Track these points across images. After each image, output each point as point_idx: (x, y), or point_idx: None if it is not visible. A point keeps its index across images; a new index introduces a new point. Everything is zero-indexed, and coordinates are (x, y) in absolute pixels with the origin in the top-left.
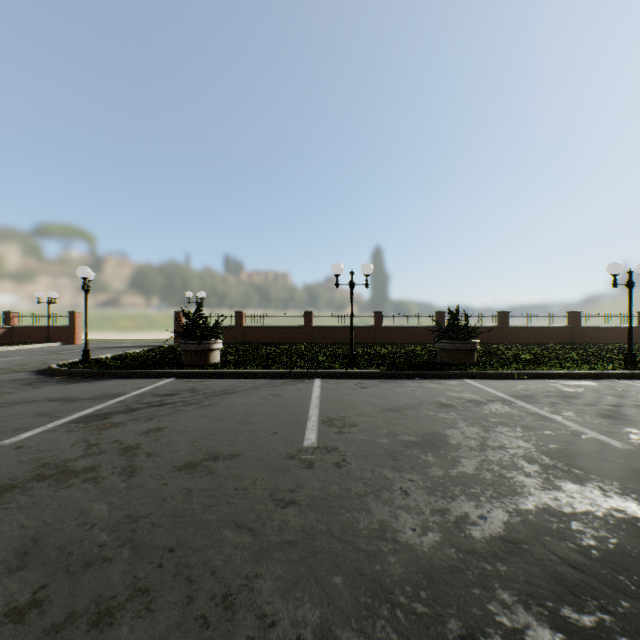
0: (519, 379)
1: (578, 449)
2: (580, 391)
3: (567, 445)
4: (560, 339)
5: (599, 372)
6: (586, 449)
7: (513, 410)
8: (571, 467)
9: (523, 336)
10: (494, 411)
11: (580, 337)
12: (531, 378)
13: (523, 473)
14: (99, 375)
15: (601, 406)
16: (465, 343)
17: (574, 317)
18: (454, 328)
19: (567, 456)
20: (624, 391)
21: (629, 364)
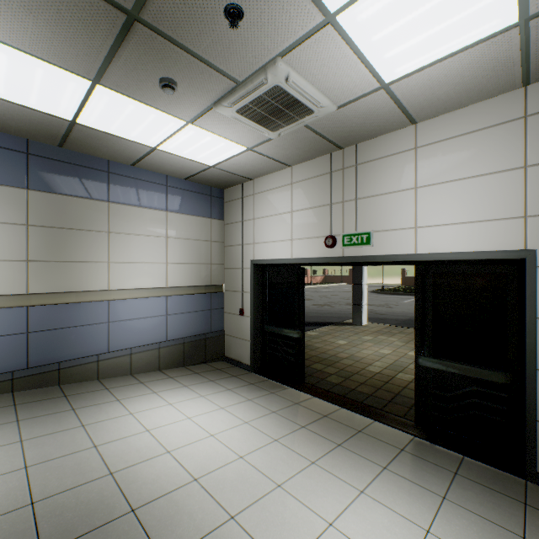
0: None
1: None
2: None
3: None
4: None
5: None
6: None
7: None
8: None
9: None
10: None
11: None
12: None
13: None
14: (395, 294)
15: None
16: None
17: None
18: None
19: None
20: None
21: None
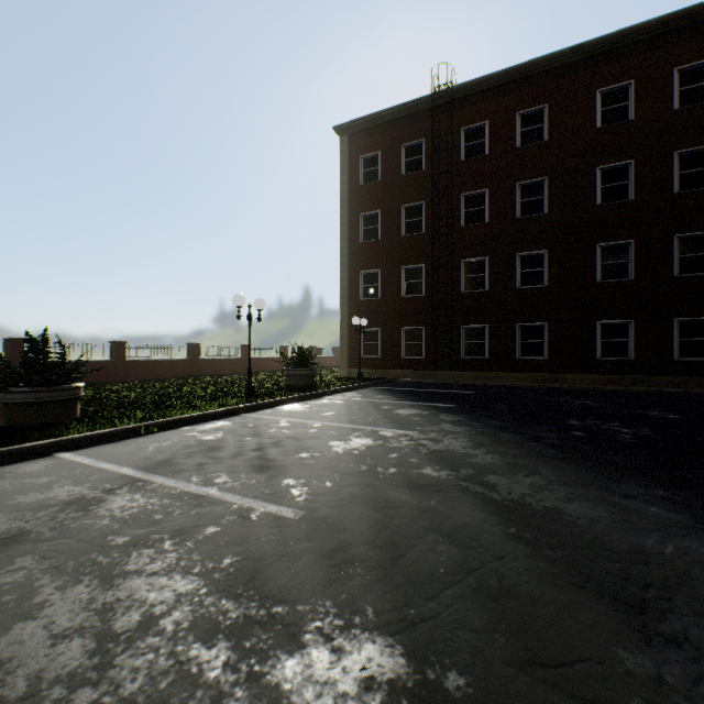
0: (149, 434)
1: (260, 548)
2: (222, 437)
3: (245, 547)
4: (182, 373)
5: (231, 408)
6: (268, 542)
7: (152, 499)
8: (270, 603)
9: (143, 371)
10: (120, 514)
11: (200, 369)
12: (164, 429)
13: (209, 696)
14: None
15: (249, 454)
16: (61, 390)
17: (195, 349)
18: (40, 366)
19: (255, 576)
20: (257, 427)
21: (250, 395)
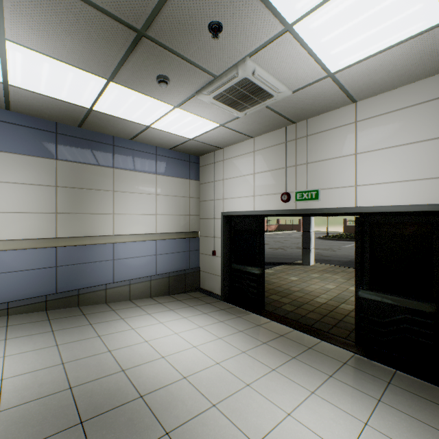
0: None
1: None
2: None
3: None
4: None
5: None
6: None
7: None
8: None
9: None
10: None
11: None
12: None
13: None
14: (338, 240)
15: None
16: None
17: None
18: None
19: None
20: None
21: None
